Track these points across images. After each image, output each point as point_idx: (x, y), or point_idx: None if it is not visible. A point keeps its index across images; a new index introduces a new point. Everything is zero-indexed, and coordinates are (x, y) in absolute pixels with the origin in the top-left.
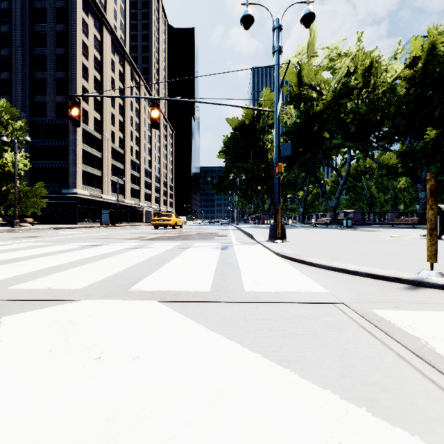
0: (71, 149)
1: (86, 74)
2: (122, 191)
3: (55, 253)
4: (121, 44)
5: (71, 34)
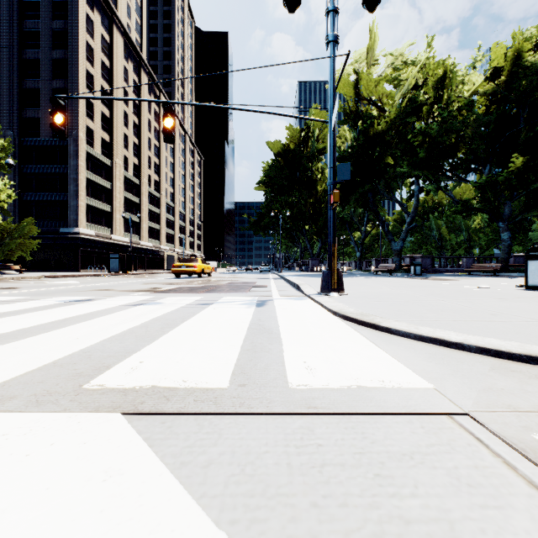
0: (72, 177)
1: (91, 84)
2: (137, 231)
3: (17, 313)
4: (136, 48)
5: (72, 33)
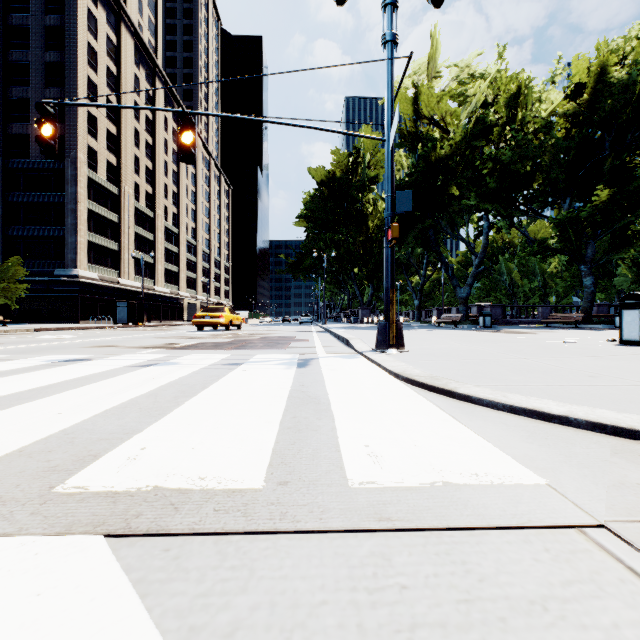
0: (70, 208)
1: (94, 94)
2: (151, 274)
3: None
4: (150, 52)
5: (70, 31)
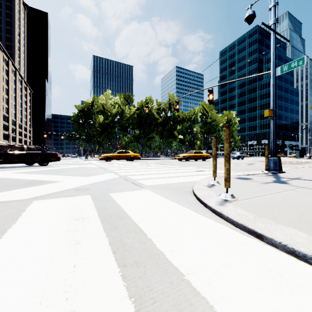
0: None
1: None
2: None
3: None
4: None
5: None
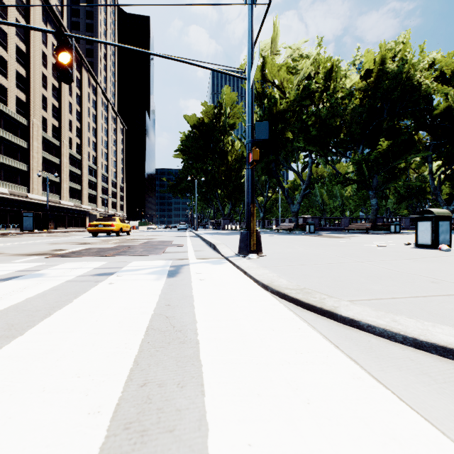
0: None
1: (4, 41)
2: (57, 191)
3: None
4: (56, 14)
5: None
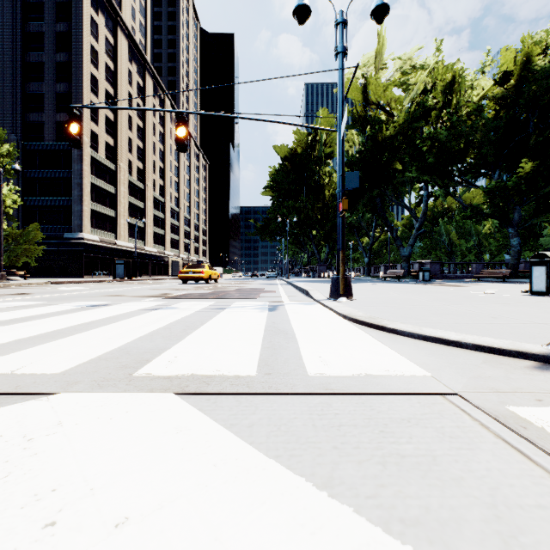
0: (76, 182)
1: (95, 87)
2: (142, 236)
3: (42, 317)
4: (141, 51)
5: (76, 35)
